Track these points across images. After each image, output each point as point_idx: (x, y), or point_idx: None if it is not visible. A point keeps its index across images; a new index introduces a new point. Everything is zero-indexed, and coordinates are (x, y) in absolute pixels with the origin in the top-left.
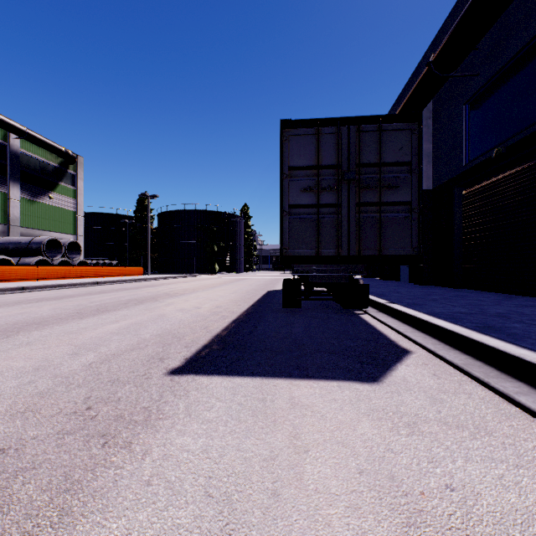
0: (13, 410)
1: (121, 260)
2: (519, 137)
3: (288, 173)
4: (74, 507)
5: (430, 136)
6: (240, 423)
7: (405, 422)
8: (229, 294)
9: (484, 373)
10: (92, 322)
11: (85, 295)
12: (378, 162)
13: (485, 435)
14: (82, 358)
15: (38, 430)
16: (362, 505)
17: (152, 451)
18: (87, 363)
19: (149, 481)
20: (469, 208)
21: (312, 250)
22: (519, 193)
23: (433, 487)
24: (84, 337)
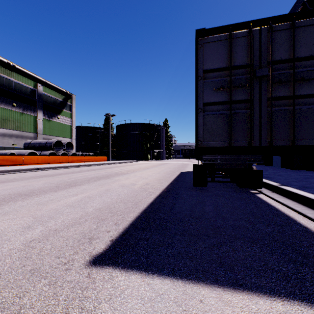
0: None
1: (96, 153)
2: None
3: (202, 76)
4: None
5: None
6: None
7: None
8: (155, 174)
9: None
10: (60, 195)
11: (69, 173)
12: (290, 57)
13: None
14: (30, 232)
15: None
16: None
17: None
18: (28, 241)
19: None
20: None
21: (225, 142)
22: None
23: None
24: (46, 208)
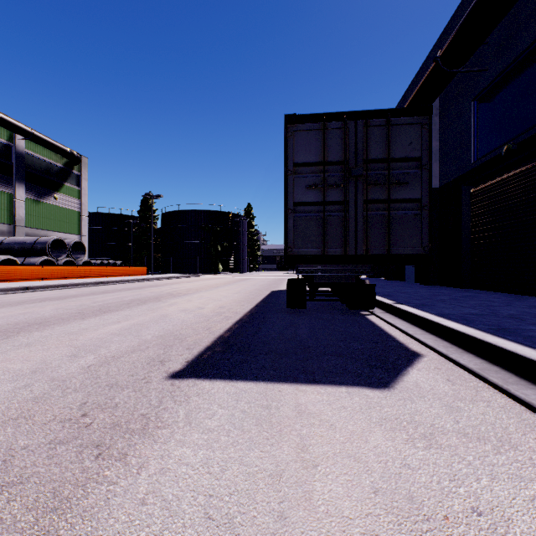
0: (6, 417)
1: (125, 260)
2: (530, 133)
3: (293, 170)
4: (61, 530)
5: (437, 134)
6: (244, 433)
7: (421, 433)
8: (233, 294)
9: (502, 378)
10: (94, 323)
11: (88, 295)
12: (386, 157)
13: (509, 448)
14: (81, 360)
15: (29, 439)
16: (379, 531)
17: (149, 465)
18: (86, 366)
19: (144, 499)
20: (477, 206)
21: (318, 249)
22: (530, 190)
23: (457, 510)
24: (84, 338)
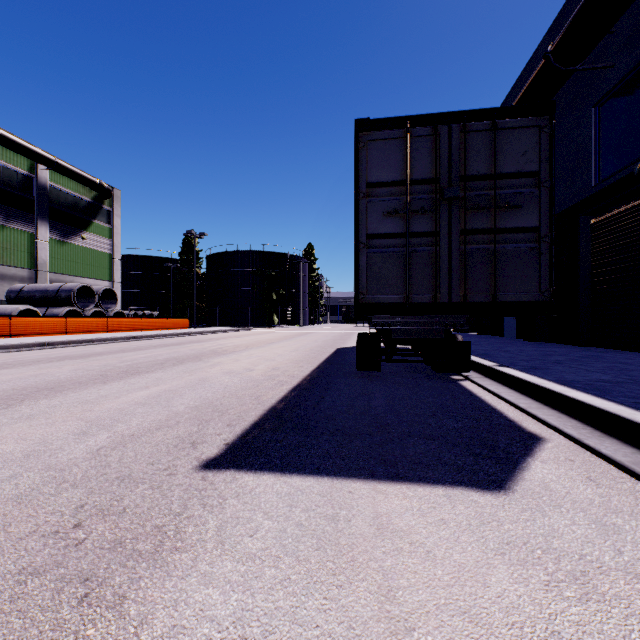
0: None
1: (164, 311)
2: None
3: (366, 192)
4: None
5: None
6: (299, 563)
7: (568, 571)
8: (290, 352)
9: None
10: (116, 388)
11: (116, 352)
12: (491, 172)
13: None
14: (90, 439)
15: None
16: None
17: (154, 618)
18: (95, 449)
19: None
20: (600, 241)
21: (399, 296)
22: None
23: None
24: (101, 408)
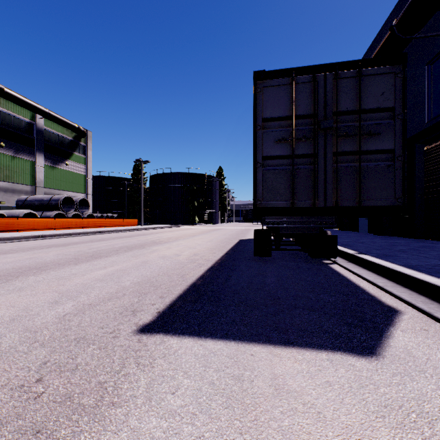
0: None
1: (121, 214)
2: None
3: (262, 125)
4: None
5: None
6: (211, 420)
7: None
8: (206, 242)
9: None
10: (83, 268)
11: (87, 242)
12: (357, 108)
13: None
14: (60, 307)
15: None
16: None
17: None
18: (62, 315)
19: None
20: (431, 162)
21: (287, 202)
22: None
23: None
24: (71, 283)
